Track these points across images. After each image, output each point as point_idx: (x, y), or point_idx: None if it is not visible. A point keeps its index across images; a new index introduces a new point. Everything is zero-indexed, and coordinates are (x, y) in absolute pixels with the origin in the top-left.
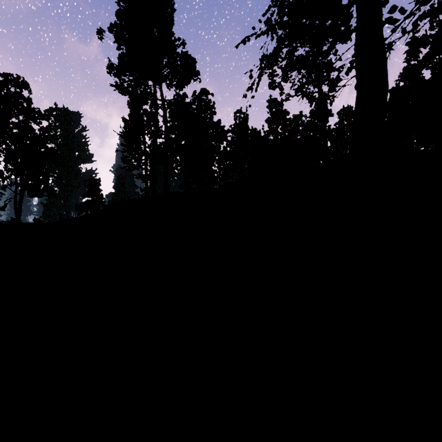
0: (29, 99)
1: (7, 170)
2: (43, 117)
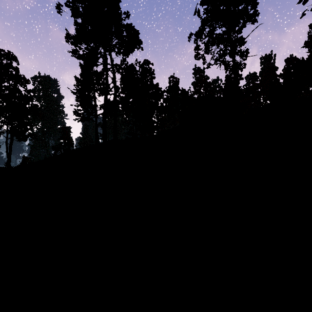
0: (16, 68)
1: (1, 121)
2: (28, 82)
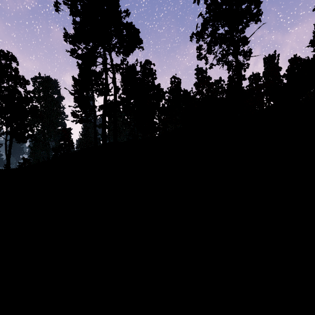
0: (16, 69)
1: (0, 122)
2: (27, 83)
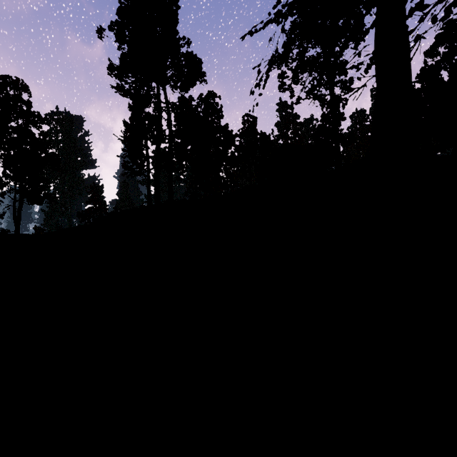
0: (28, 103)
1: (6, 176)
2: (44, 121)
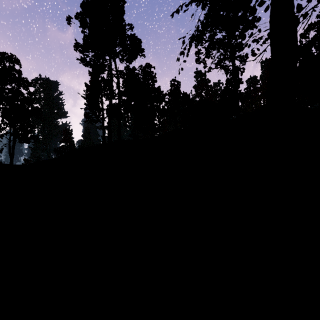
0: (19, 71)
1: (4, 123)
2: (30, 84)
